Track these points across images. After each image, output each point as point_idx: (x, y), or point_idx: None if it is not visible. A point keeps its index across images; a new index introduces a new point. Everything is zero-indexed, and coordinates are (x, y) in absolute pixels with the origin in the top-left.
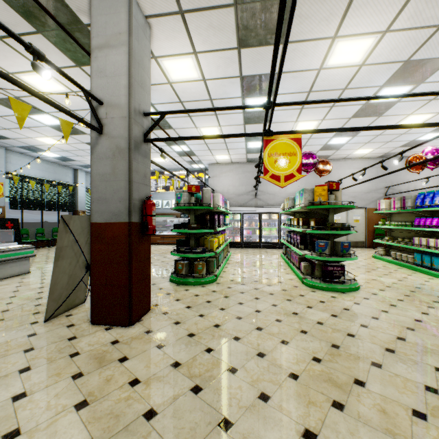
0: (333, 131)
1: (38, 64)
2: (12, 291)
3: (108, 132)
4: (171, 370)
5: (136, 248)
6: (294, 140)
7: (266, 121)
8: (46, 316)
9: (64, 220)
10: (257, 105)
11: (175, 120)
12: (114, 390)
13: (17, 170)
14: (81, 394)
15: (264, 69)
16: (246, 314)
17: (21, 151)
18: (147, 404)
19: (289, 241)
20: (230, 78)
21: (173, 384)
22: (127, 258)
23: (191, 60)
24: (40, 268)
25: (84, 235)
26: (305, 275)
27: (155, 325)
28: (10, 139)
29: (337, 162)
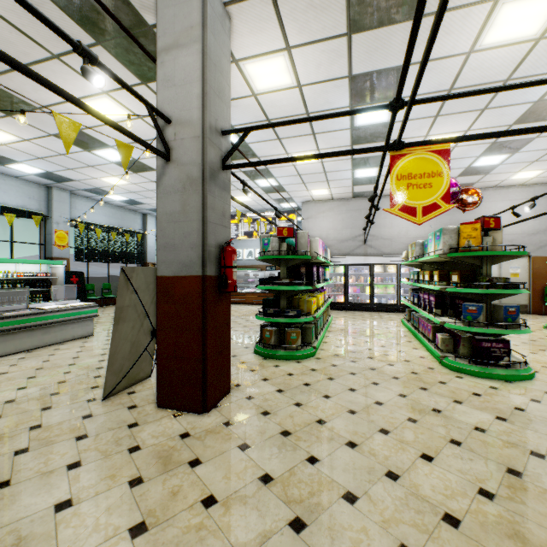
0: (503, 135)
1: (89, 67)
2: (71, 357)
3: (177, 158)
4: (260, 486)
5: (211, 310)
6: (438, 154)
7: (391, 130)
8: (105, 393)
9: (124, 273)
10: (380, 107)
11: (261, 145)
12: (181, 511)
13: (82, 217)
14: (138, 512)
15: (384, 62)
16: (362, 407)
17: (87, 194)
18: (226, 541)
19: (415, 302)
20: (334, 80)
21: (262, 511)
22: (200, 324)
23: (283, 59)
24: (104, 330)
25: (149, 292)
26: (444, 352)
27: (236, 414)
28: (75, 181)
29: (484, 192)
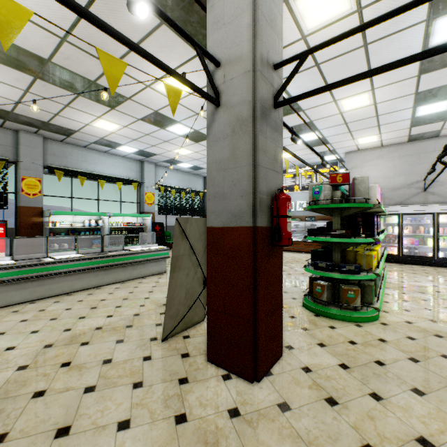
0: None
1: None
2: (148, 291)
3: (226, 101)
4: None
5: (262, 266)
6: None
7: None
8: (164, 334)
9: (179, 223)
10: None
11: None
12: None
13: (163, 182)
14: None
15: None
16: None
17: (165, 165)
18: None
19: None
20: None
21: None
22: (250, 281)
23: None
24: None
25: (201, 242)
26: None
27: (292, 393)
28: (157, 155)
29: None
